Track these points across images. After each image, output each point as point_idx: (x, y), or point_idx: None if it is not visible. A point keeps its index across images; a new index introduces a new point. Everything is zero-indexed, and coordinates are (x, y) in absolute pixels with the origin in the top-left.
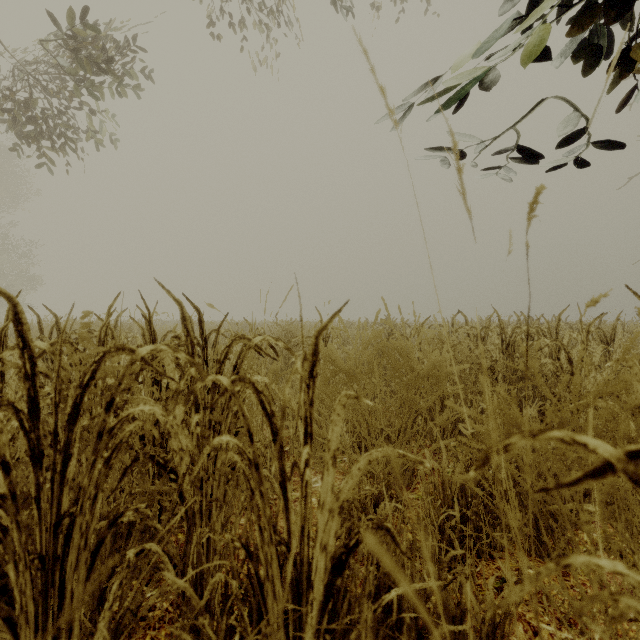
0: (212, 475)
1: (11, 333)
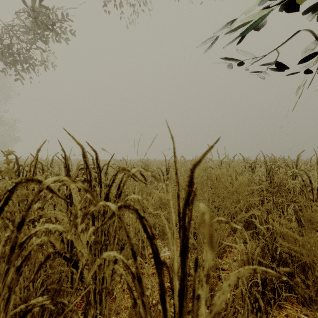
0: (103, 269)
1: (2, 165)
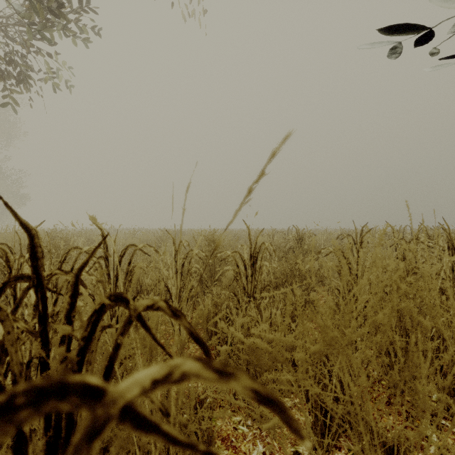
0: None
1: None
